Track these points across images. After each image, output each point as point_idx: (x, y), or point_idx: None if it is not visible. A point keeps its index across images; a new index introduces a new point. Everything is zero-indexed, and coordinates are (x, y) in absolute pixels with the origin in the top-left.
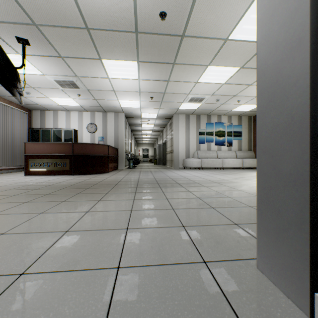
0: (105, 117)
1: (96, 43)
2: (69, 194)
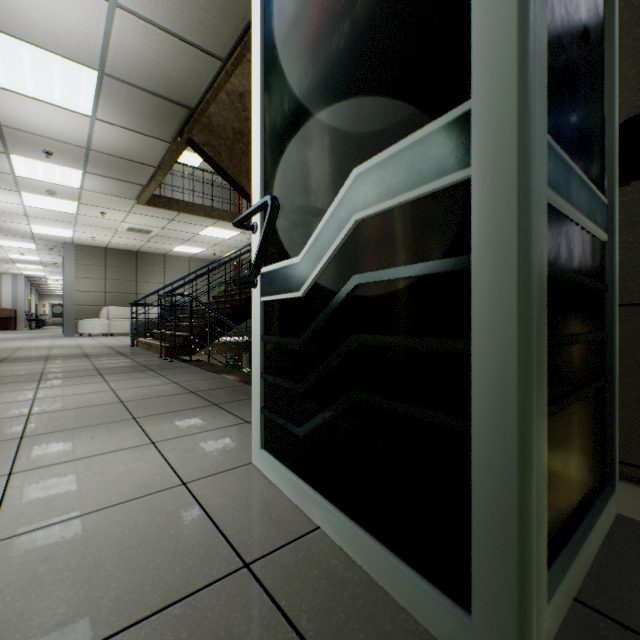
0: (1, 279)
1: (16, 262)
2: (8, 333)
